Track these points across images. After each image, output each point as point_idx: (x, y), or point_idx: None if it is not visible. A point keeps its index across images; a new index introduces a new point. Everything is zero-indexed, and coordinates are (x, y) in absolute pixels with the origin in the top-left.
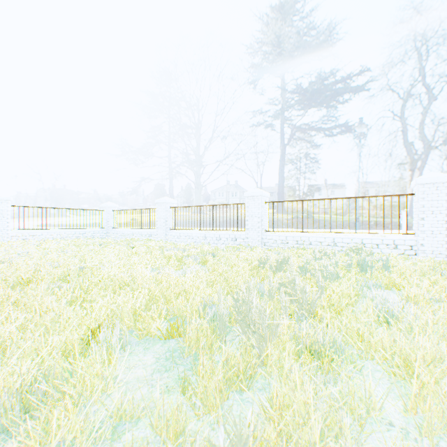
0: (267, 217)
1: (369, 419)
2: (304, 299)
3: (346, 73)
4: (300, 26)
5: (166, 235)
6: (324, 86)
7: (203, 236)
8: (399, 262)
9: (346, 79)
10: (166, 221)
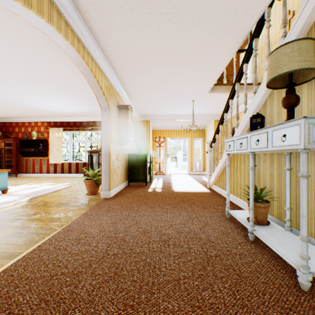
0: None
1: None
2: None
3: None
4: None
5: None
6: None
7: None
8: None
9: None
10: None
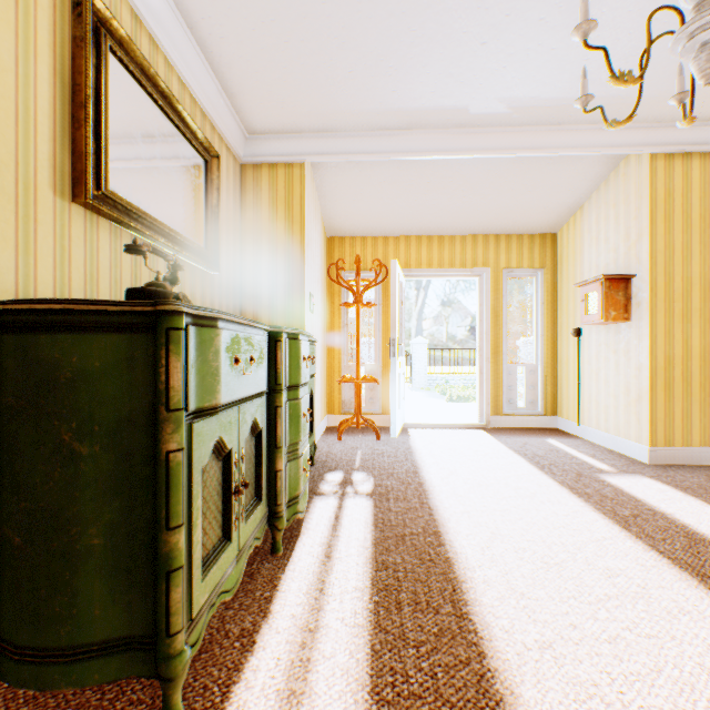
0: None
1: None
2: None
3: None
4: None
5: None
6: None
7: None
8: None
9: None
10: None
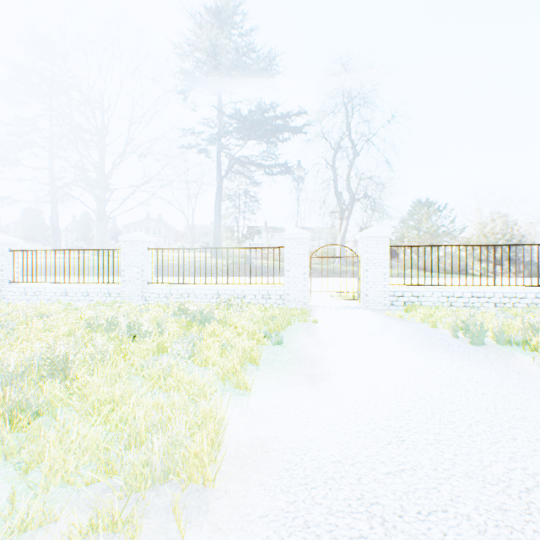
0: (153, 266)
1: (3, 463)
2: (56, 364)
3: (277, 112)
4: (231, 45)
5: (2, 292)
6: (256, 120)
7: (63, 291)
8: (255, 312)
9: (278, 118)
10: (2, 271)
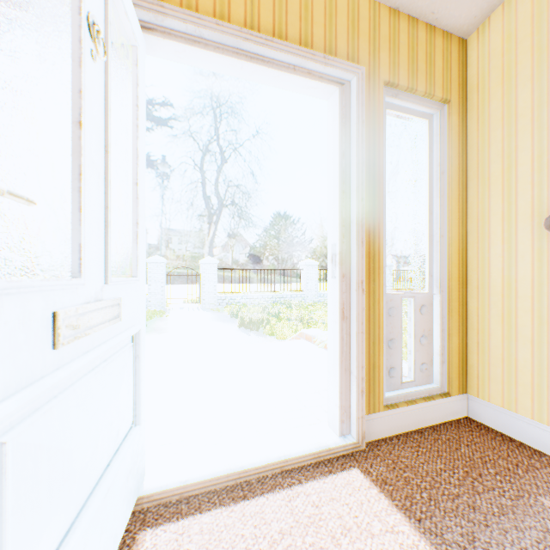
0: None
1: None
2: None
3: None
4: None
5: None
6: None
7: None
8: None
9: None
10: None
